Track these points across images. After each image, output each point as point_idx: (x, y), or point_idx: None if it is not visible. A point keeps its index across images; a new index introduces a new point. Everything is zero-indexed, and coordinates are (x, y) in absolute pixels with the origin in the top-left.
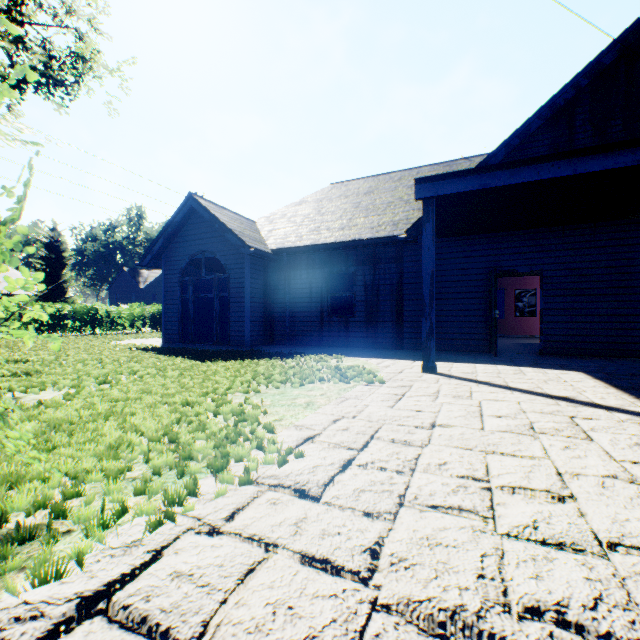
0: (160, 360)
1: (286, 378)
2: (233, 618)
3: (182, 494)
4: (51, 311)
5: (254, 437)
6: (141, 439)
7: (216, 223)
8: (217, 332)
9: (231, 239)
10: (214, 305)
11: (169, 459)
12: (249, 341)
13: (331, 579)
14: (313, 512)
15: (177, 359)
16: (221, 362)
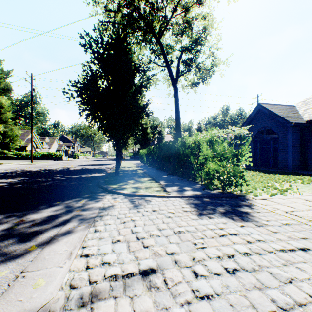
0: (249, 172)
1: (309, 182)
2: (288, 204)
3: (274, 194)
4: (251, 159)
5: (292, 191)
6: (259, 186)
7: (271, 114)
8: (271, 163)
9: (279, 120)
10: (270, 150)
11: (268, 190)
12: (290, 168)
13: (309, 207)
14: (308, 202)
15: (256, 172)
16: (276, 175)
